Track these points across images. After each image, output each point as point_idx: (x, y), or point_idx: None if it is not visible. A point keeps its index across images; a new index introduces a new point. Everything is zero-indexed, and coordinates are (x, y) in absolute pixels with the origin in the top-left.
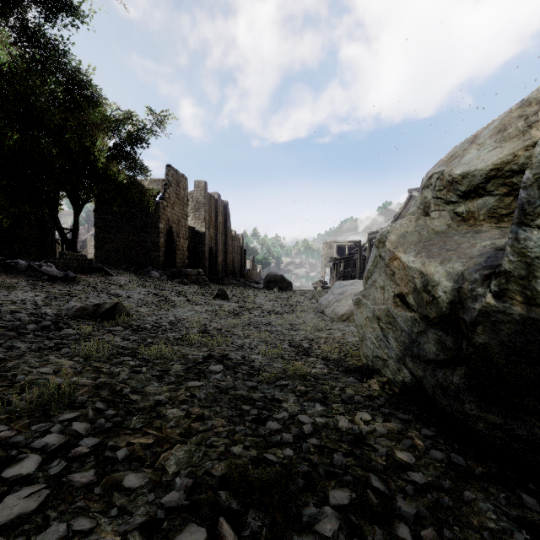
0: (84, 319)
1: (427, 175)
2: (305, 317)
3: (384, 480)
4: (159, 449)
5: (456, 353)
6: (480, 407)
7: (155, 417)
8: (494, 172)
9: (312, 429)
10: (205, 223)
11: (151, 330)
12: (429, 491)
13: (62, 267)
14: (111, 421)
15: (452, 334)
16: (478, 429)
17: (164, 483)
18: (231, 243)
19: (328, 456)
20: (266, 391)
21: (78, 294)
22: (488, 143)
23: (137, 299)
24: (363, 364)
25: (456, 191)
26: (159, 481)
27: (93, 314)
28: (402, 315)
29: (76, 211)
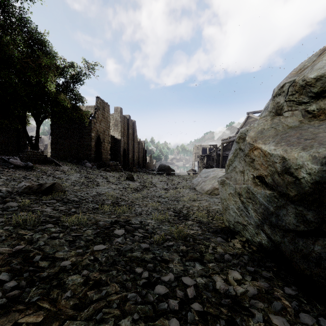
0: (29, 194)
1: (278, 86)
2: (183, 192)
3: None
4: None
5: (318, 226)
6: None
7: (55, 285)
8: None
9: (195, 292)
10: (121, 133)
11: (77, 202)
12: None
13: (25, 160)
14: (7, 295)
15: (314, 210)
16: None
17: None
18: (137, 146)
19: None
20: (156, 252)
21: (32, 177)
22: None
23: (73, 181)
24: (225, 225)
25: (309, 93)
26: None
27: (37, 191)
28: (262, 193)
29: (37, 124)
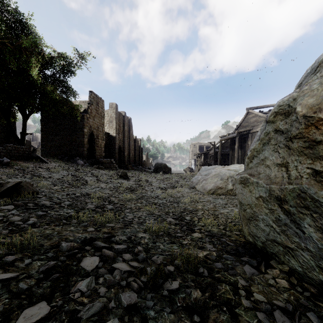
0: None
1: None
2: (183, 192)
3: None
4: None
5: None
6: None
7: None
8: None
9: None
10: (116, 130)
11: (48, 207)
12: None
13: (4, 156)
14: None
15: None
16: None
17: None
18: (133, 144)
19: None
20: (149, 314)
21: (2, 174)
22: None
23: (55, 179)
24: (245, 239)
25: None
26: None
27: None
28: None
29: (24, 118)
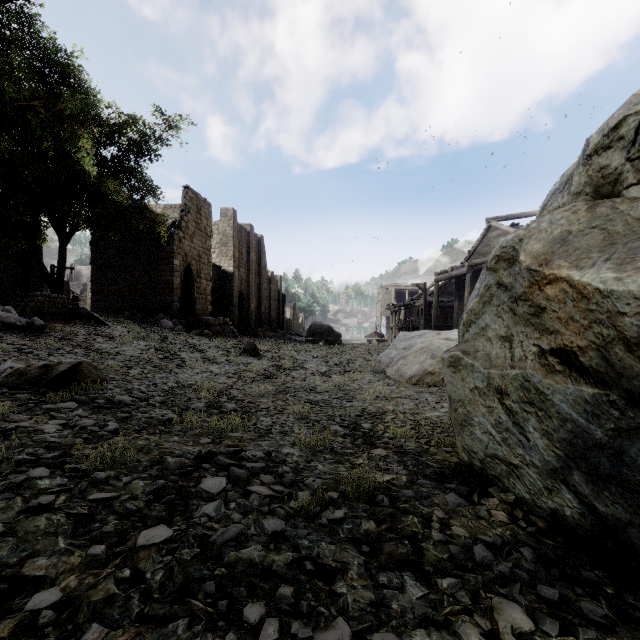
0: (19, 389)
1: (603, 128)
2: (361, 380)
3: None
4: None
5: None
6: None
7: None
8: None
9: None
10: (234, 260)
11: (128, 405)
12: None
13: (31, 313)
14: None
15: None
16: None
17: None
18: (267, 286)
19: None
20: (302, 543)
21: (37, 349)
22: None
23: (128, 357)
24: (459, 459)
25: None
26: None
27: (37, 380)
28: (568, 391)
29: (62, 241)
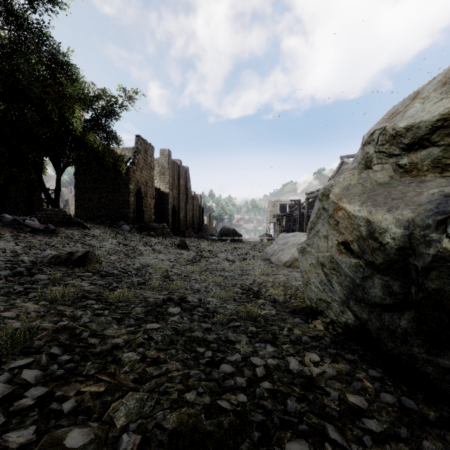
0: (58, 265)
1: (368, 133)
2: (254, 264)
3: (340, 429)
4: (109, 398)
5: (404, 297)
6: (429, 350)
7: (110, 361)
8: (441, 122)
9: (265, 371)
10: (169, 185)
11: (118, 275)
12: (387, 441)
13: (44, 221)
14: (64, 367)
15: (400, 279)
16: (427, 372)
17: (110, 439)
18: (191, 202)
19: (282, 402)
20: (220, 333)
21: (55, 243)
22: (432, 95)
23: (108, 249)
24: (306, 305)
25: (399, 145)
26: (105, 437)
27: (66, 261)
28: (347, 262)
29: (58, 173)
